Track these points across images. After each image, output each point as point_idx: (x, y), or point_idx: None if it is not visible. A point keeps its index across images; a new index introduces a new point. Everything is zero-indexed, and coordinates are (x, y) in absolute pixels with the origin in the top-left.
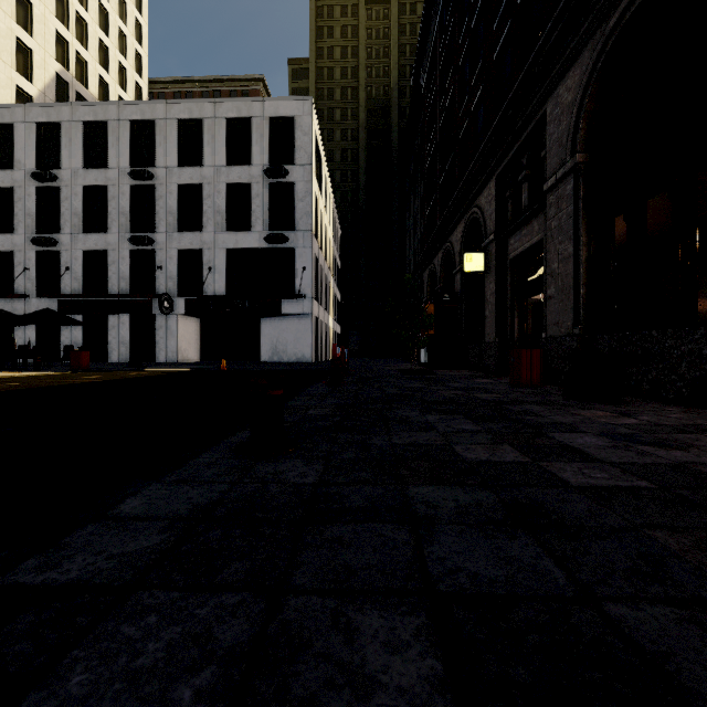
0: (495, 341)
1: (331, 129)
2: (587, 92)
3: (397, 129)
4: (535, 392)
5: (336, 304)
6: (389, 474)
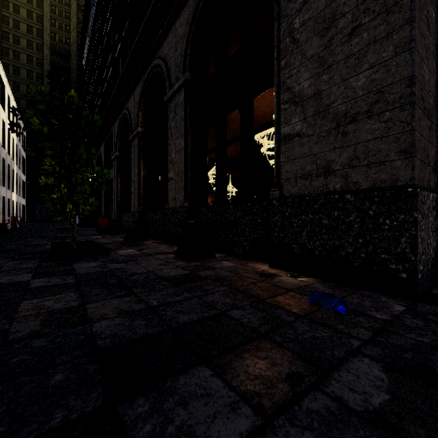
0: (104, 214)
1: (17, 51)
2: (118, 133)
3: (75, 72)
4: (98, 233)
5: (20, 183)
6: (3, 246)
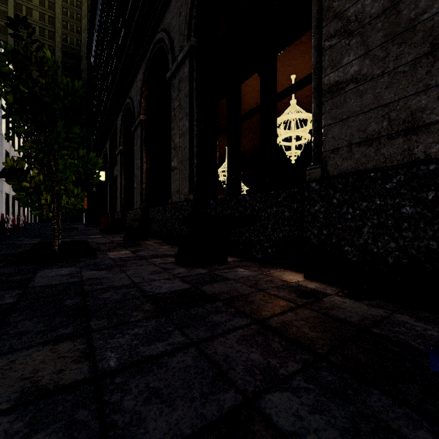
0: (109, 213)
1: None
2: (122, 125)
3: (86, 72)
4: (100, 233)
5: None
6: None
